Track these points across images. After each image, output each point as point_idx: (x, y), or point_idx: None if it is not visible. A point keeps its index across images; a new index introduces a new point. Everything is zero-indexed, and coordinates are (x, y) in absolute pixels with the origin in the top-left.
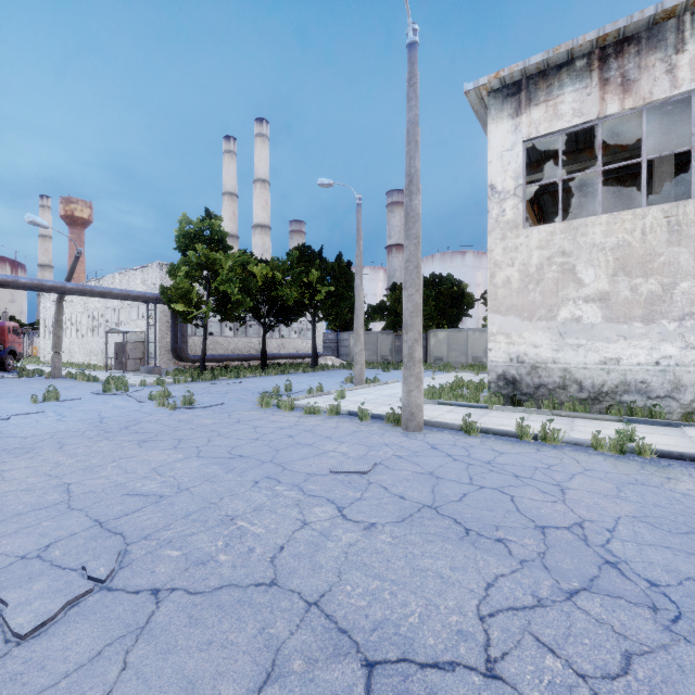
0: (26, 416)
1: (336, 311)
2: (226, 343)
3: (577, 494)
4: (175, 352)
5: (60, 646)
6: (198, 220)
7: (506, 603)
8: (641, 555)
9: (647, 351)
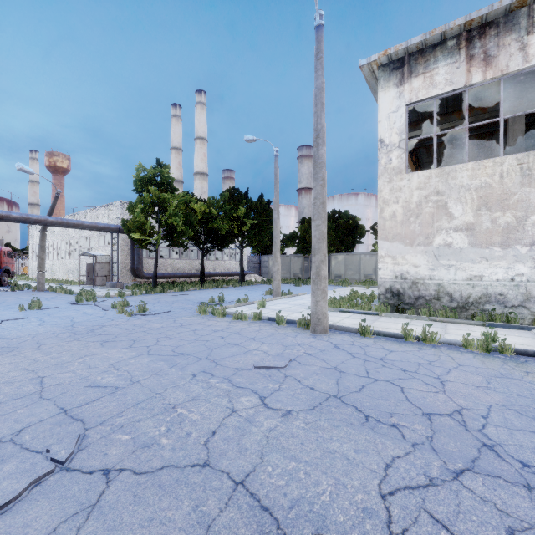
0: (14, 321)
1: (258, 239)
2: (173, 264)
3: (454, 386)
4: (133, 271)
5: (21, 523)
6: (151, 168)
7: (403, 482)
8: (512, 439)
9: (504, 270)
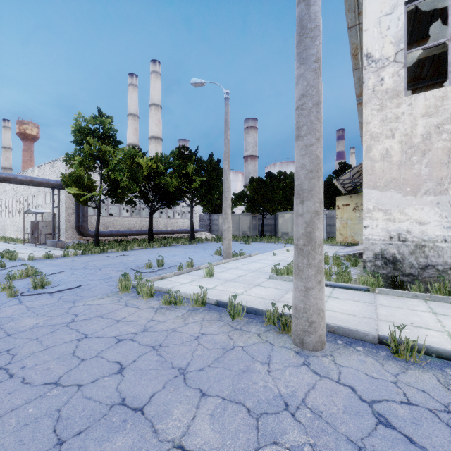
0: None
1: (208, 197)
2: (123, 222)
3: None
4: (78, 229)
5: None
6: (90, 118)
7: None
8: None
9: None
